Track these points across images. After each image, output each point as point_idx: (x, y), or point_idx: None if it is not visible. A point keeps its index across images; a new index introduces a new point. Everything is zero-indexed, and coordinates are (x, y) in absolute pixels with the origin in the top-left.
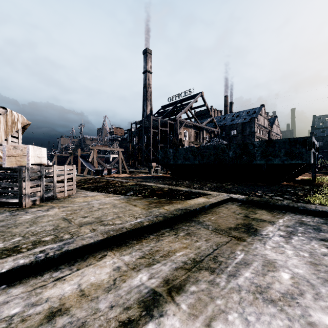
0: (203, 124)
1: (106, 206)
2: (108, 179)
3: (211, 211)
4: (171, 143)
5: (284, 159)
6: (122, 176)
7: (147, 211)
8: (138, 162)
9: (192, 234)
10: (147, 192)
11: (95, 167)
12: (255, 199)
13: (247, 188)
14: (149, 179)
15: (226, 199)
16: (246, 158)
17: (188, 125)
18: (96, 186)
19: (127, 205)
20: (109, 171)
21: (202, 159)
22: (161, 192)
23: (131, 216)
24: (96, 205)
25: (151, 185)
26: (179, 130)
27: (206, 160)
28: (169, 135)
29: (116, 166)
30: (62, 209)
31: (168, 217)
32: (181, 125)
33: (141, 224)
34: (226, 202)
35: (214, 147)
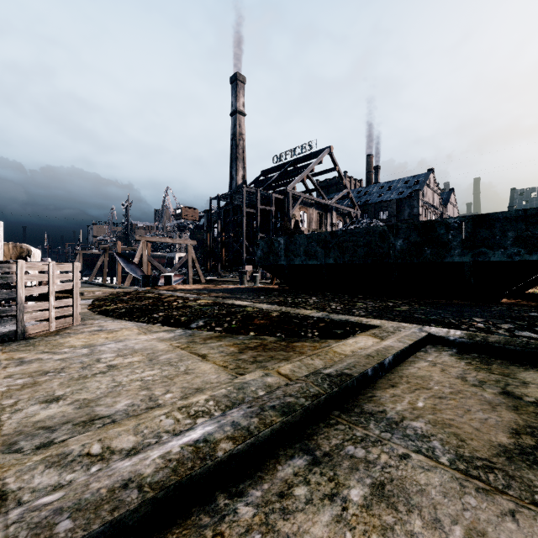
0: (333, 200)
1: (131, 359)
2: (161, 294)
3: (403, 377)
4: (278, 232)
5: (514, 252)
6: (191, 287)
7: (231, 387)
8: (222, 264)
9: (397, 493)
10: (235, 322)
11: (145, 272)
12: (494, 339)
13: (444, 311)
14: (240, 294)
15: (422, 339)
16: (430, 251)
17: (308, 203)
18: (131, 308)
19: (185, 355)
20: (168, 279)
21: (341, 255)
22: (266, 321)
23: (178, 409)
24: (106, 357)
25: (244, 305)
26: (291, 211)
27: (349, 257)
28: (275, 218)
29: (184, 271)
30: (12, 370)
31: (296, 408)
32: (295, 202)
33: (206, 455)
34: (422, 345)
35: (365, 231)
